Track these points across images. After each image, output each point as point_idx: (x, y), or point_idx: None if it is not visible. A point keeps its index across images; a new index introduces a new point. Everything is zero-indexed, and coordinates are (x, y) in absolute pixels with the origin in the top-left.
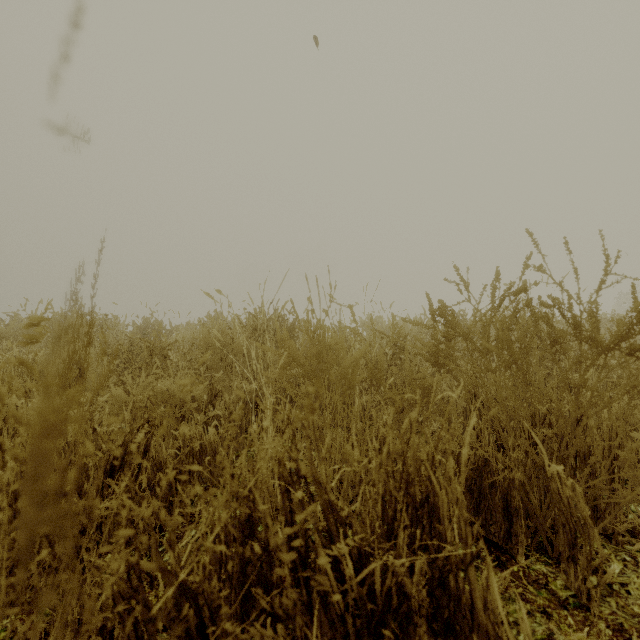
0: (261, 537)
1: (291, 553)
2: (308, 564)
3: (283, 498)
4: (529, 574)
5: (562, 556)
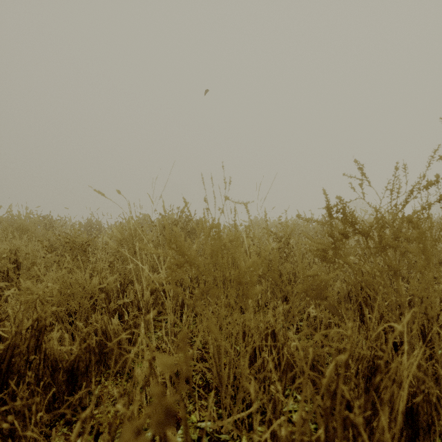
0: None
1: None
2: None
3: None
4: None
5: None
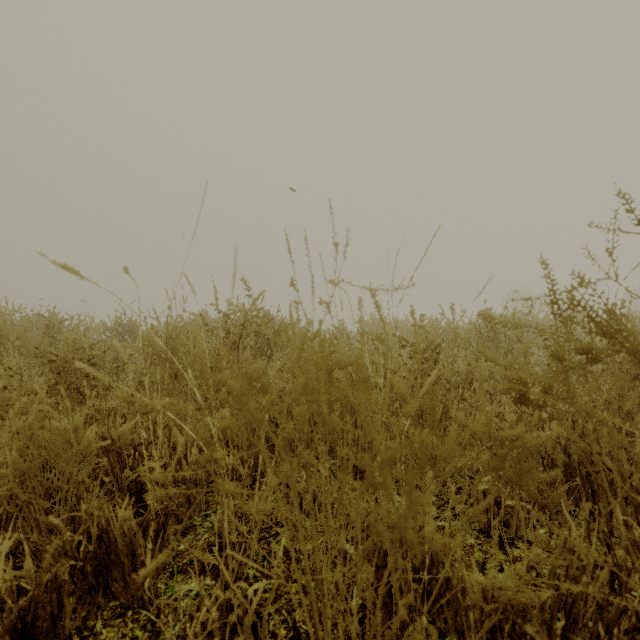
0: None
1: None
2: None
3: None
4: None
5: None
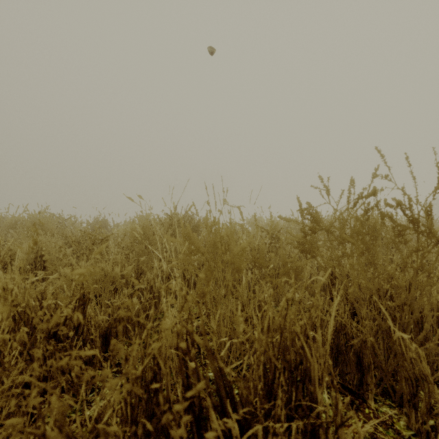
0: (164, 395)
1: (181, 430)
2: (202, 422)
3: (181, 365)
4: (378, 416)
5: (404, 402)
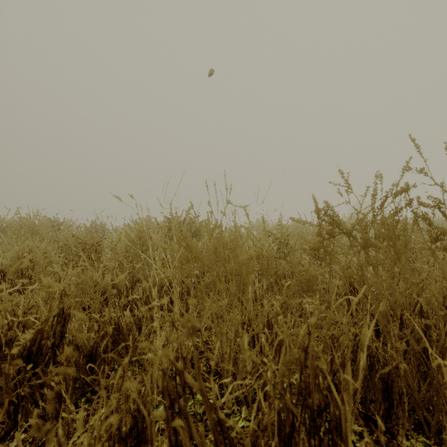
0: None
1: None
2: None
3: (168, 416)
4: None
5: (445, 443)
